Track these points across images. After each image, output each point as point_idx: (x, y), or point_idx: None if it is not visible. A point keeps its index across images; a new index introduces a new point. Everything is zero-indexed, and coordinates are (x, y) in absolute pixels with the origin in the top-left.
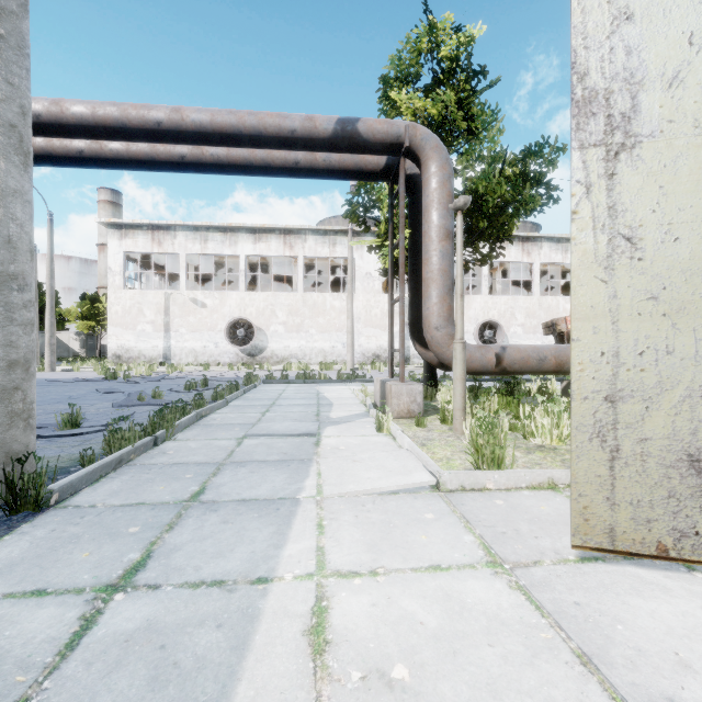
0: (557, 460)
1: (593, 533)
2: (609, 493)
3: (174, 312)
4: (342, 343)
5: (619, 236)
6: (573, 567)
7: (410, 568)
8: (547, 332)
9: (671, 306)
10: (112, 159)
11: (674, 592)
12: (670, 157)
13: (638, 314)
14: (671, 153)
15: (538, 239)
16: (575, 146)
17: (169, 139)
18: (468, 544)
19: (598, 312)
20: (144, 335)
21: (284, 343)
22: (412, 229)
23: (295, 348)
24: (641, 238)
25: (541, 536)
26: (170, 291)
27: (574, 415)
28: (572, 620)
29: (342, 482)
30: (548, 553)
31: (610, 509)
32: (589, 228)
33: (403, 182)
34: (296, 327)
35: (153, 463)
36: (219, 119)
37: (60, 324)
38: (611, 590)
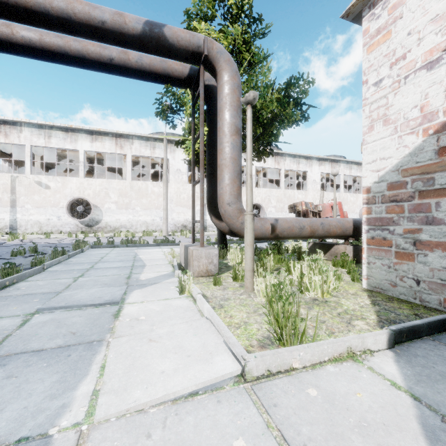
0: (334, 314)
1: None
2: None
3: (20, 191)
4: (160, 217)
5: None
6: None
7: None
8: (291, 211)
9: None
10: None
11: None
12: None
13: None
14: None
15: (283, 155)
16: None
17: None
18: None
19: None
20: None
21: (116, 217)
22: (210, 128)
23: (124, 220)
24: None
25: None
26: (16, 174)
27: None
28: None
29: (128, 383)
30: None
31: None
32: None
33: (202, 86)
34: (125, 205)
35: None
36: None
37: None
38: None
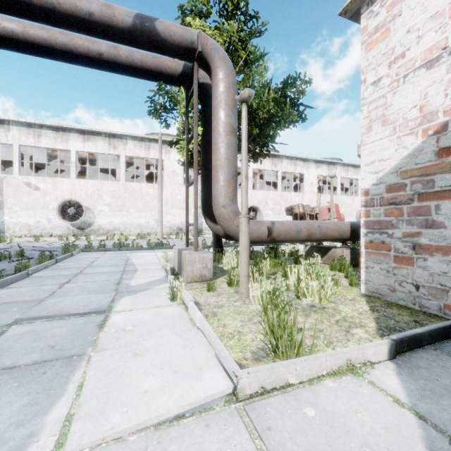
0: (333, 322)
1: None
2: None
3: (8, 192)
4: (155, 220)
5: None
6: None
7: None
8: (288, 214)
9: None
10: None
11: None
12: None
13: None
14: None
15: (280, 157)
16: None
17: None
18: None
19: None
20: None
21: (109, 219)
22: (204, 128)
23: (118, 223)
24: None
25: None
26: (4, 175)
27: None
28: None
29: (106, 406)
30: None
31: None
32: None
33: (196, 83)
34: (119, 207)
35: None
36: None
37: None
38: None
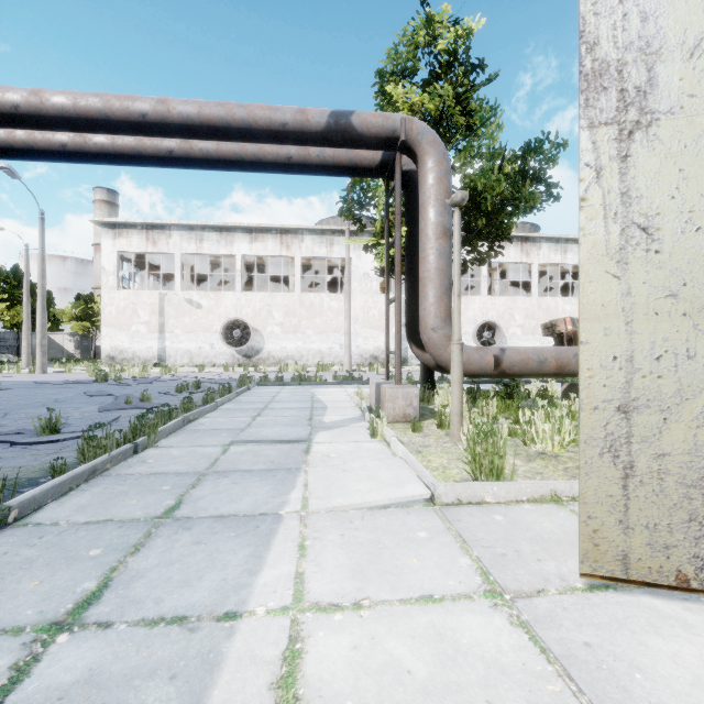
0: (559, 468)
1: (604, 560)
2: (622, 515)
3: (169, 312)
4: (340, 344)
5: (633, 226)
6: (581, 597)
7: (399, 600)
8: (547, 333)
9: (693, 305)
10: (97, 153)
11: (696, 629)
12: (692, 136)
13: (655, 313)
14: (693, 131)
15: (536, 240)
16: (583, 125)
17: (155, 132)
18: (465, 569)
19: (609, 311)
20: (138, 336)
21: (281, 344)
22: (409, 227)
23: (292, 349)
24: (658, 228)
25: (544, 559)
26: (165, 291)
27: (582, 427)
28: (582, 666)
29: (330, 494)
30: (553, 579)
31: (623, 533)
32: (600, 217)
33: (398, 178)
34: (293, 328)
35: (129, 473)
36: (207, 111)
37: (55, 324)
38: (625, 627)
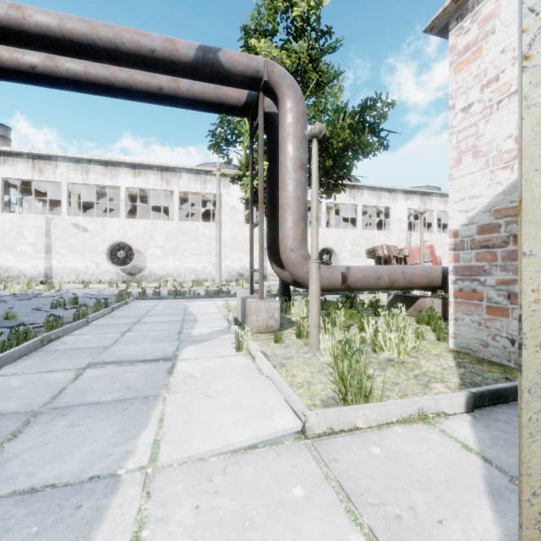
0: (411, 376)
1: None
2: None
3: (56, 235)
4: (212, 264)
5: None
6: None
7: None
8: (370, 256)
9: None
10: None
11: None
12: None
13: None
14: None
15: (360, 187)
16: None
17: (9, 39)
18: None
19: None
20: (24, 255)
21: (161, 264)
22: (270, 162)
23: (171, 268)
24: None
25: (446, 519)
26: (51, 215)
27: (525, 370)
28: None
29: (187, 435)
30: None
31: None
32: None
33: (261, 115)
34: (172, 250)
35: None
36: (69, 24)
37: None
38: None
